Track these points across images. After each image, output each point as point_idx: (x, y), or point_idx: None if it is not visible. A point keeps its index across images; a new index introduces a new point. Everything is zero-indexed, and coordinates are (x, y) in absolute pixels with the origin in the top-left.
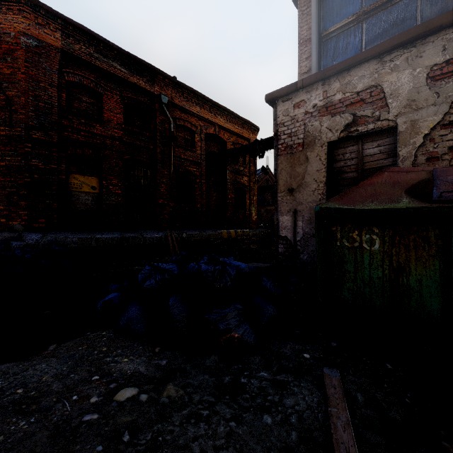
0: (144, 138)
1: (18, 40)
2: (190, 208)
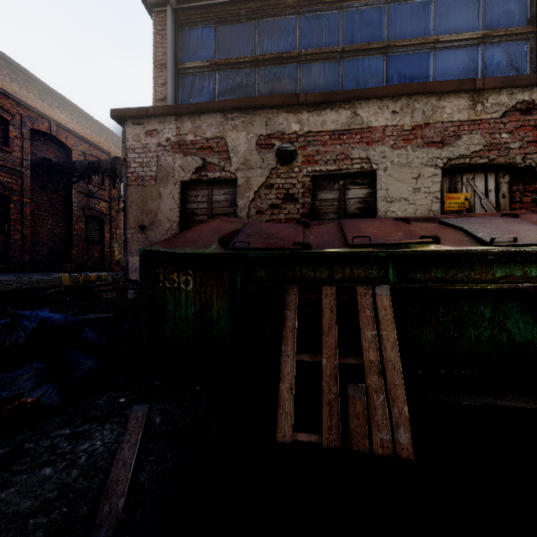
0: None
1: None
2: None
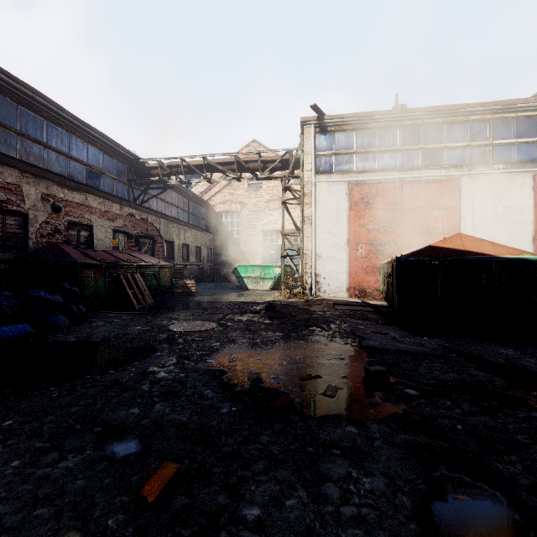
0: None
1: None
2: None
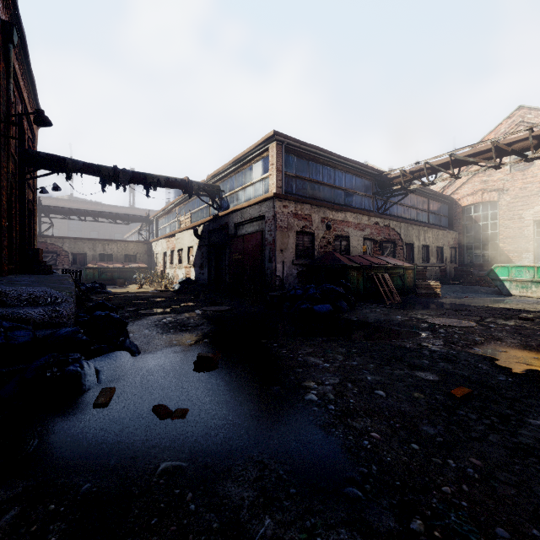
0: None
1: None
2: None
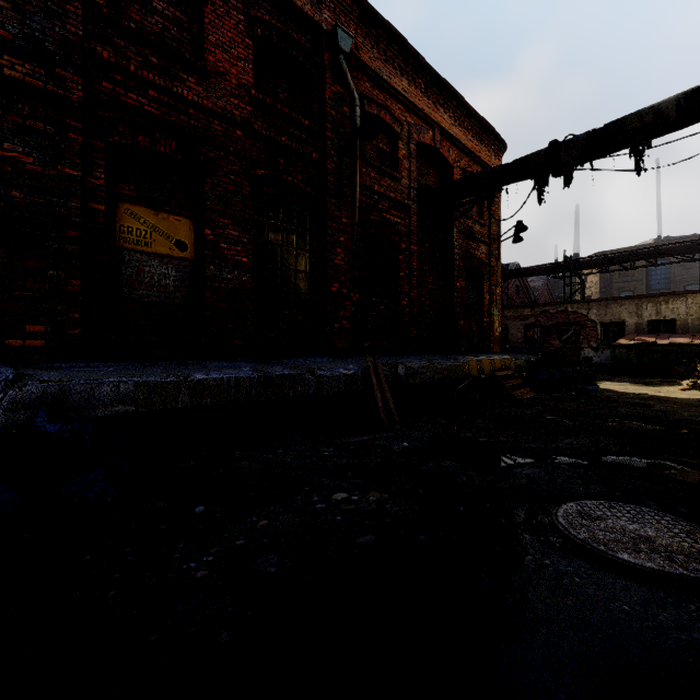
0: (297, 132)
1: None
2: (387, 307)
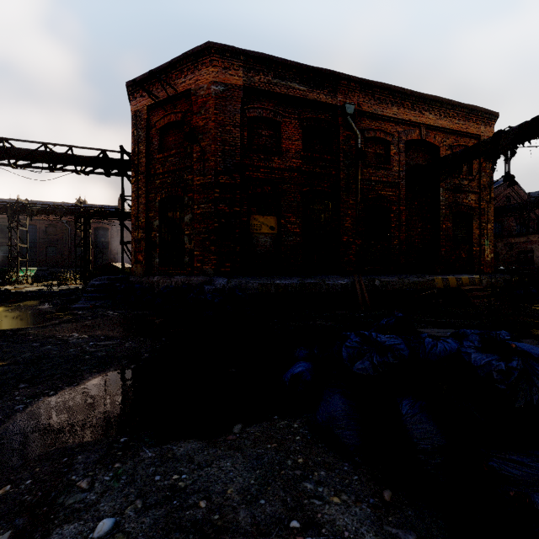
0: (324, 163)
1: (209, 91)
2: (382, 246)
